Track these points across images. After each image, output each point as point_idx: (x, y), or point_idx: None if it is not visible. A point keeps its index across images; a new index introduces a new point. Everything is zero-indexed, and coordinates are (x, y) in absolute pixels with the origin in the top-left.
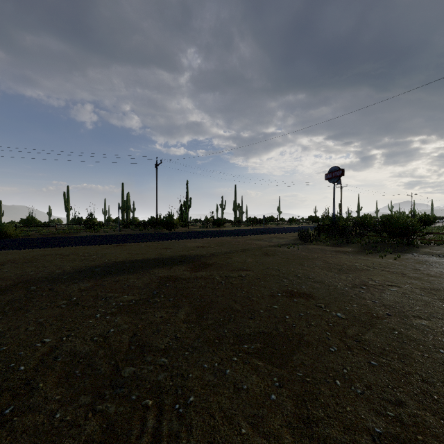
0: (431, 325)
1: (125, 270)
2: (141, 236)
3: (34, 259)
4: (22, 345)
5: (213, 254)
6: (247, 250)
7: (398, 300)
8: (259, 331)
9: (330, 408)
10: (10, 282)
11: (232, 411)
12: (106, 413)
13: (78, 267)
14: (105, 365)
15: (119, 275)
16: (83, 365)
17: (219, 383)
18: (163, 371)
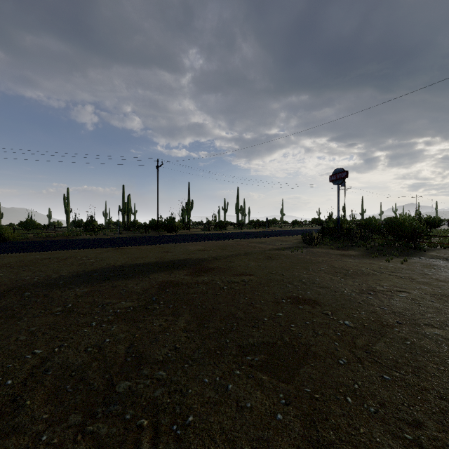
0: (445, 335)
1: (124, 275)
2: (141, 239)
3: (30, 263)
4: (11, 356)
5: (215, 258)
6: (250, 254)
7: (408, 306)
8: (263, 341)
9: (342, 430)
10: (3, 287)
11: (235, 433)
12: (97, 435)
13: (76, 271)
14: (98, 379)
15: (118, 279)
16: (75, 380)
17: (221, 401)
18: (160, 386)
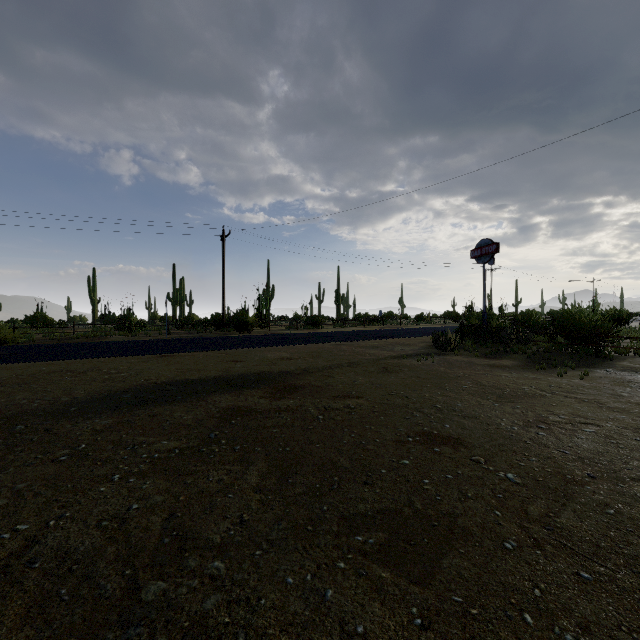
0: None
1: (170, 397)
2: (199, 342)
3: (32, 378)
4: None
5: (305, 371)
6: (356, 364)
7: (601, 448)
8: (380, 509)
9: None
10: None
11: None
12: None
13: (97, 392)
14: (114, 577)
15: (159, 405)
16: (76, 578)
17: (314, 620)
18: (215, 590)
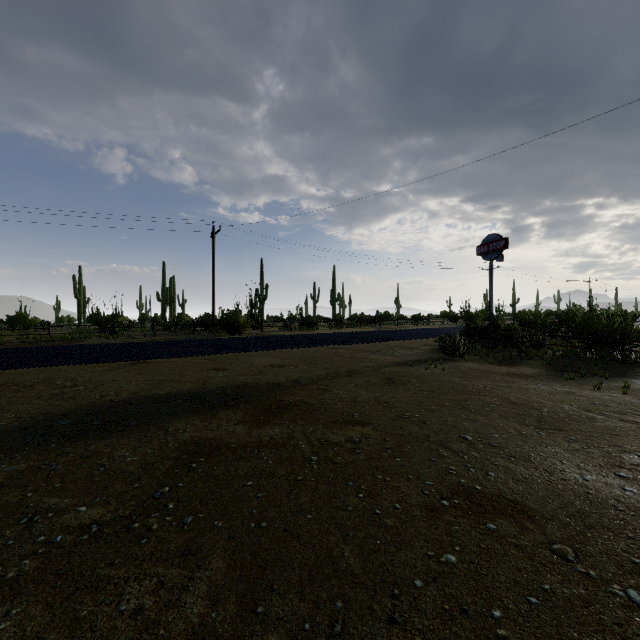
0: None
1: (120, 424)
2: (182, 346)
3: None
4: None
5: (297, 383)
6: (356, 373)
7: None
8: None
9: None
10: None
11: None
12: None
13: (31, 415)
14: None
15: (102, 436)
16: None
17: None
18: None
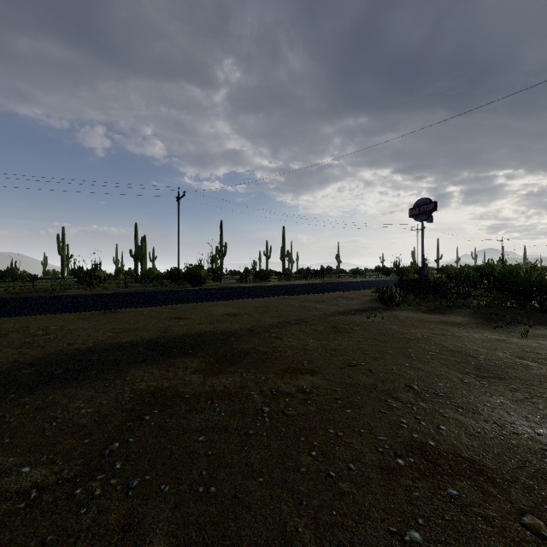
0: None
1: (81, 373)
2: (149, 296)
3: None
4: None
5: (250, 331)
6: (304, 322)
7: None
8: None
9: None
10: None
11: None
12: None
13: None
14: None
15: (61, 386)
16: None
17: None
18: None
